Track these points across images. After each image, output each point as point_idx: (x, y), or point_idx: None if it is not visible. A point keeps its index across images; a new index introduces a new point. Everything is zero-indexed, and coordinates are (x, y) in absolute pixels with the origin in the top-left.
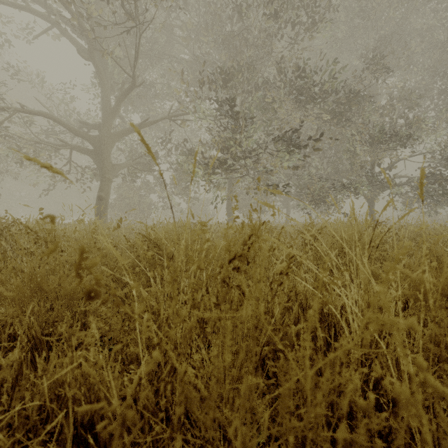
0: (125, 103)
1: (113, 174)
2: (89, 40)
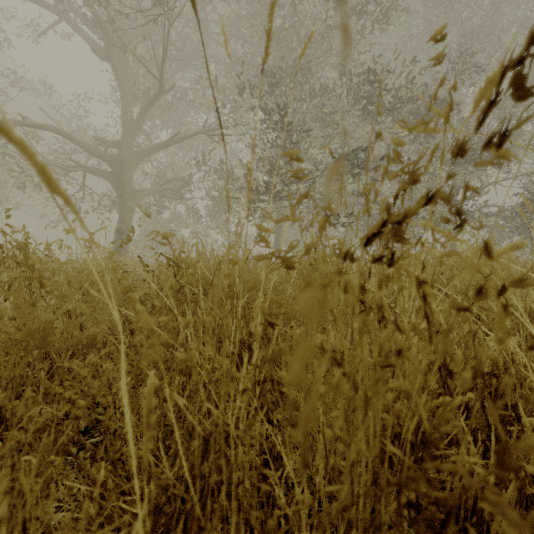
0: (151, 117)
1: (135, 202)
2: (105, 36)
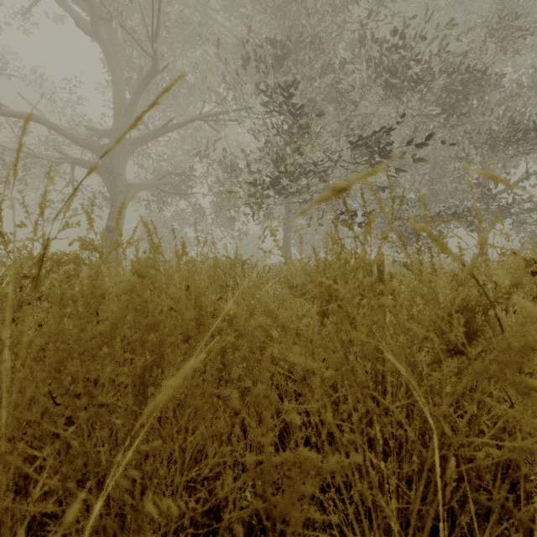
0: None
1: (128, 197)
2: (90, 7)
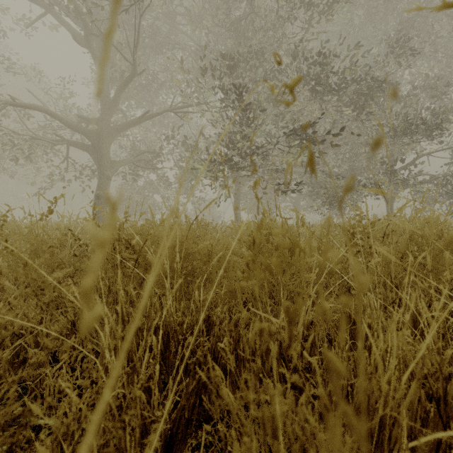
0: (127, 98)
1: (112, 171)
2: (85, 25)
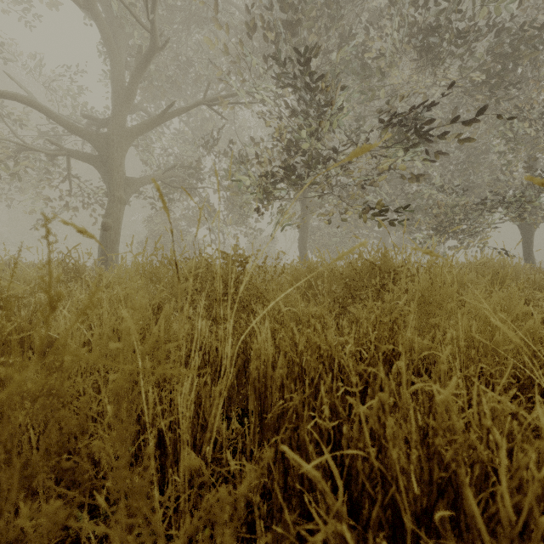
0: (155, 98)
1: (127, 192)
2: None
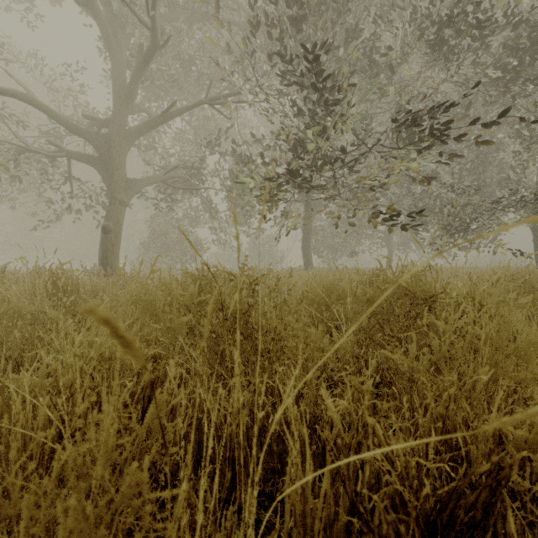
0: (157, 97)
1: (128, 194)
2: None
